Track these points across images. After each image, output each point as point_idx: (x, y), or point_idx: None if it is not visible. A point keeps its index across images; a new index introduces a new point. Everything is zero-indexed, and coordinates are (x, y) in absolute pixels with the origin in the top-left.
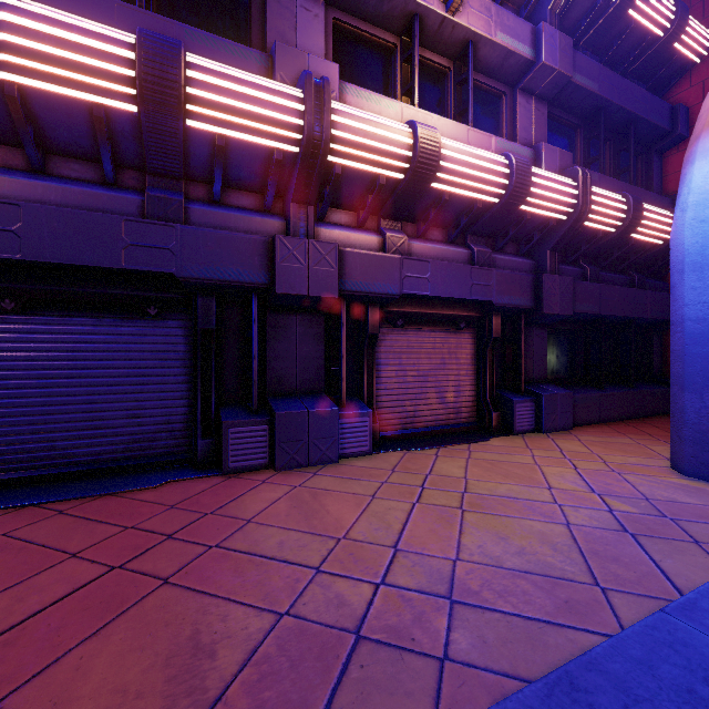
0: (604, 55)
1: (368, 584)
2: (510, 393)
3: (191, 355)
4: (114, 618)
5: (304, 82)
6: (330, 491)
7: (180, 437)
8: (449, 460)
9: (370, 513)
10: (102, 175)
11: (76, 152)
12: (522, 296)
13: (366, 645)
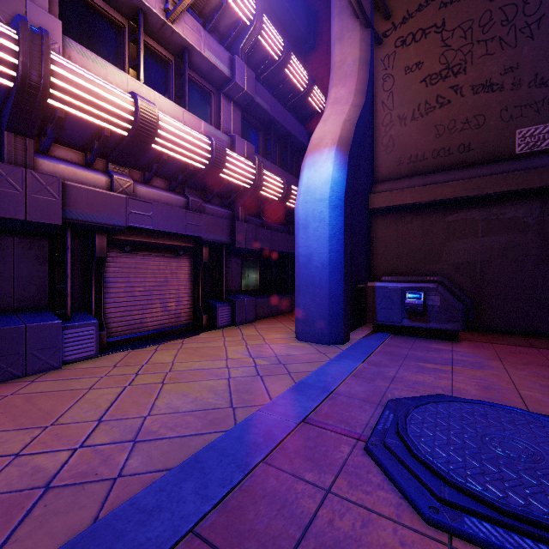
0: (274, 90)
1: (67, 451)
2: (215, 301)
3: None
4: None
5: (18, 25)
6: (47, 392)
7: None
8: (165, 352)
9: (84, 401)
10: None
11: None
12: (223, 235)
13: (53, 491)
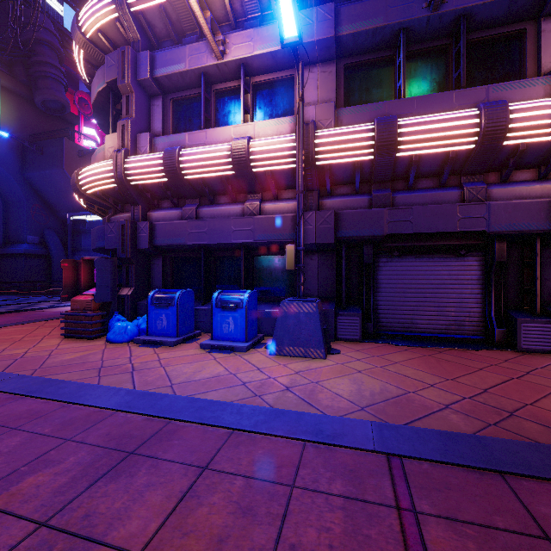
0: None
1: None
2: None
3: (483, 277)
4: (547, 395)
5: None
6: None
7: (476, 325)
8: None
9: None
10: (436, 183)
11: (426, 175)
12: None
13: None
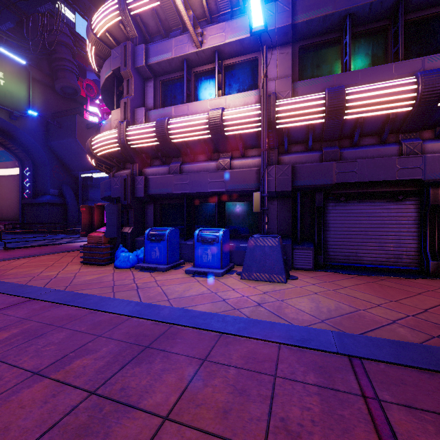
0: None
1: None
2: None
3: (418, 218)
4: None
5: None
6: None
7: (412, 258)
8: None
9: None
10: (377, 140)
11: (368, 133)
12: None
13: None
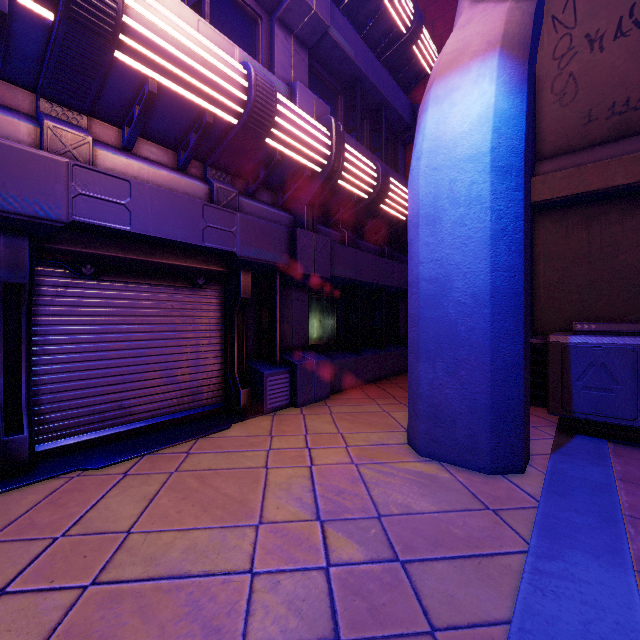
0: (361, 32)
1: None
2: (263, 365)
3: None
4: None
5: None
6: None
7: None
8: (137, 483)
9: None
10: None
11: None
12: (275, 251)
13: None
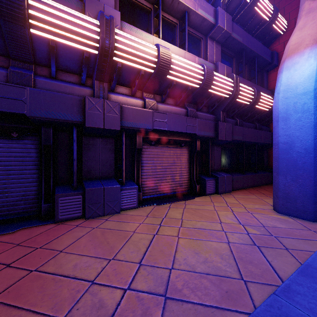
0: (244, 27)
1: (120, 290)
2: (204, 176)
3: (39, 158)
4: None
5: (99, 16)
6: (112, 230)
7: (32, 203)
8: (175, 209)
9: (130, 242)
10: None
11: None
12: (209, 131)
13: None
